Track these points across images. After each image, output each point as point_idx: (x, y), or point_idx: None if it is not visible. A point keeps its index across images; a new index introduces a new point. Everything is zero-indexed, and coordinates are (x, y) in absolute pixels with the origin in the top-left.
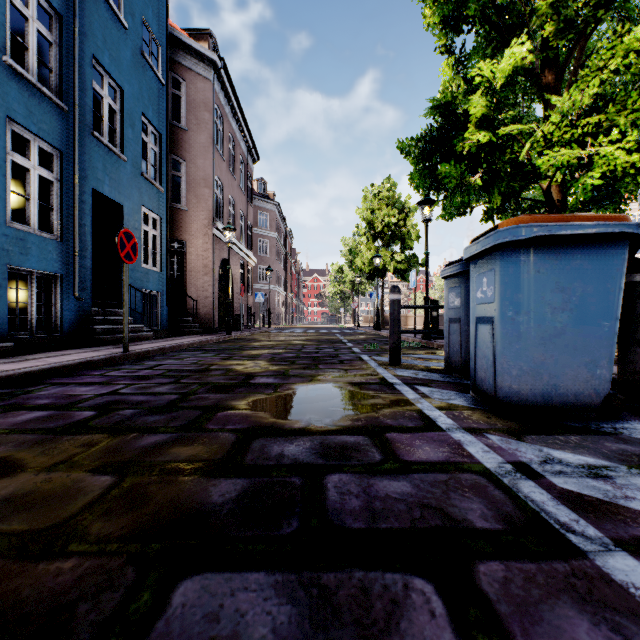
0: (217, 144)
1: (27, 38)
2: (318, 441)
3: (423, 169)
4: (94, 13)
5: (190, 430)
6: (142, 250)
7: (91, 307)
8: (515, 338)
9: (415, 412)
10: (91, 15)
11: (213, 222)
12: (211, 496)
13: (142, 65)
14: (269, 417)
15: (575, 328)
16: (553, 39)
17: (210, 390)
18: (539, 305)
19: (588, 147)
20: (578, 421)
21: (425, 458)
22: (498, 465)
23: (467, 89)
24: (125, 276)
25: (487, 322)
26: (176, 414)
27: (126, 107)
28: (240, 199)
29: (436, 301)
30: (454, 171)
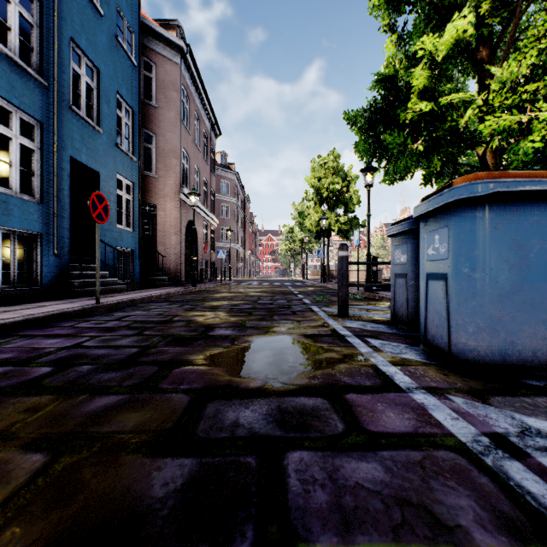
0: (184, 120)
1: (9, 20)
2: (275, 405)
3: (368, 137)
4: (72, 0)
5: (143, 390)
6: (117, 212)
7: (70, 263)
8: (471, 295)
9: (370, 368)
10: (70, 2)
11: (180, 188)
12: (152, 486)
13: (117, 49)
14: (225, 374)
15: (532, 285)
16: (487, 18)
17: (170, 343)
18: (496, 262)
19: (527, 112)
20: (537, 379)
21: (391, 428)
22: (473, 438)
23: (408, 65)
24: (97, 235)
25: (439, 278)
26: (132, 370)
27: (102, 85)
28: (204, 168)
29: (376, 257)
30: (398, 138)
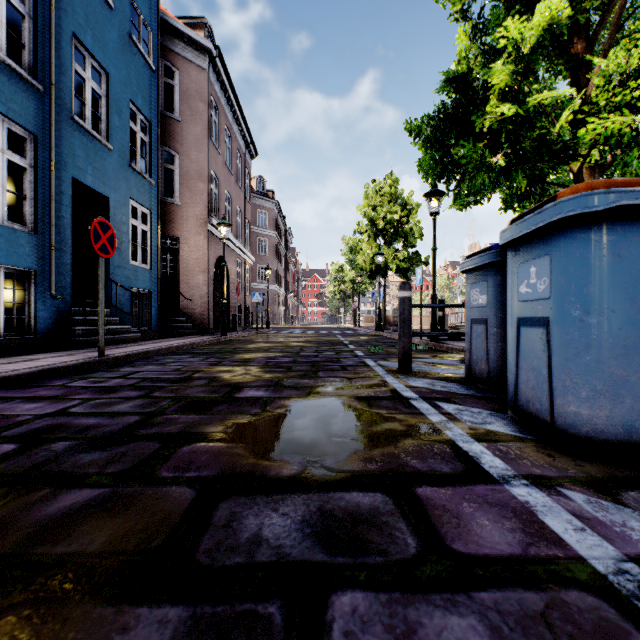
0: (212, 137)
1: None
2: (316, 505)
3: (435, 151)
4: None
5: (132, 481)
6: (130, 246)
7: (71, 306)
8: (585, 346)
9: (447, 445)
10: None
11: (208, 218)
12: None
13: (130, 49)
14: (249, 455)
15: None
16: (584, 2)
17: (183, 408)
18: (619, 301)
19: None
20: None
21: (488, 547)
22: (616, 566)
23: (484, 62)
24: (100, 271)
25: (537, 324)
26: (124, 449)
27: (112, 92)
28: (237, 195)
29: (442, 300)
30: (473, 150)
